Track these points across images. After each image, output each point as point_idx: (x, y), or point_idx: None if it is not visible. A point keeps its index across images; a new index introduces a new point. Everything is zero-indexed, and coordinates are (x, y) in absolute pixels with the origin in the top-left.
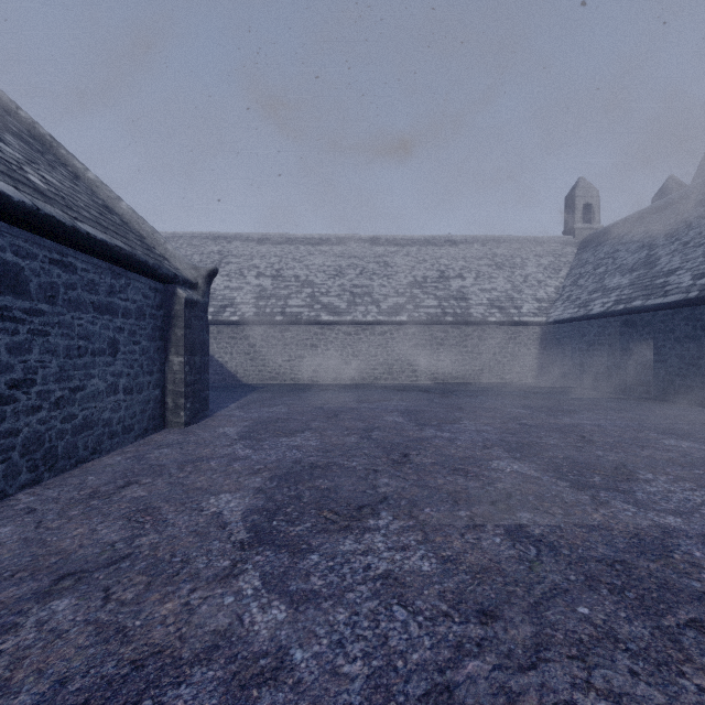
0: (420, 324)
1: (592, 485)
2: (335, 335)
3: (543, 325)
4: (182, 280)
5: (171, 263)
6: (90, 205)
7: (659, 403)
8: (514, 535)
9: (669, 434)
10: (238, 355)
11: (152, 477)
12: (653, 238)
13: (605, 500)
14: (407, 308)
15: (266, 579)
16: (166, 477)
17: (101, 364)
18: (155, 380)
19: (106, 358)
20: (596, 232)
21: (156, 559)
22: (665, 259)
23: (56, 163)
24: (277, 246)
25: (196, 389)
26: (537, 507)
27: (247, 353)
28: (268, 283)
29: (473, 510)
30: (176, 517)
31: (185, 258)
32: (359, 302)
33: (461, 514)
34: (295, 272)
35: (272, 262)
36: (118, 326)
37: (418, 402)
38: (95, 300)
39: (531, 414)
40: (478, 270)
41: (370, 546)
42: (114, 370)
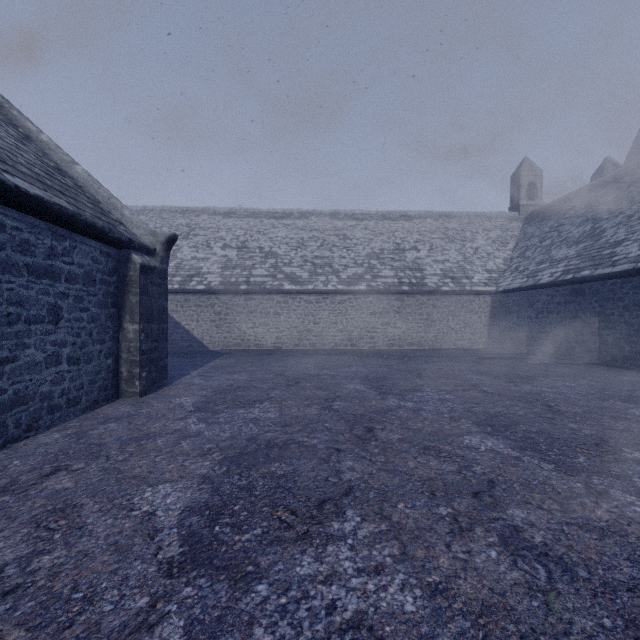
0: (378, 293)
1: (579, 467)
2: (297, 303)
3: (493, 294)
4: (138, 245)
5: (127, 229)
6: (36, 164)
7: (610, 369)
8: (512, 546)
9: (634, 403)
10: (204, 322)
11: (86, 461)
12: (597, 212)
13: (602, 489)
14: (365, 278)
15: (191, 634)
16: (103, 461)
17: (39, 332)
18: (107, 349)
19: (45, 326)
20: (540, 209)
21: (51, 594)
22: (611, 231)
23: (4, 122)
24: (242, 219)
25: (153, 357)
26: (527, 500)
27: (213, 320)
28: (233, 254)
29: (454, 506)
30: (98, 520)
31: (143, 223)
32: (320, 272)
33: (441, 513)
34: (260, 244)
35: (238, 234)
36: (61, 292)
37: (377, 368)
38: (30, 262)
39: (490, 381)
40: (432, 243)
41: (335, 568)
42: (55, 339)
